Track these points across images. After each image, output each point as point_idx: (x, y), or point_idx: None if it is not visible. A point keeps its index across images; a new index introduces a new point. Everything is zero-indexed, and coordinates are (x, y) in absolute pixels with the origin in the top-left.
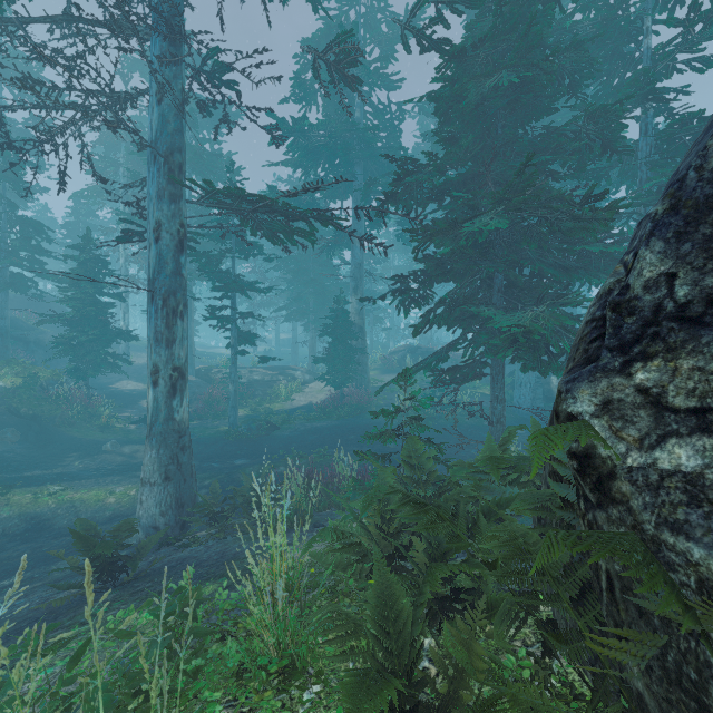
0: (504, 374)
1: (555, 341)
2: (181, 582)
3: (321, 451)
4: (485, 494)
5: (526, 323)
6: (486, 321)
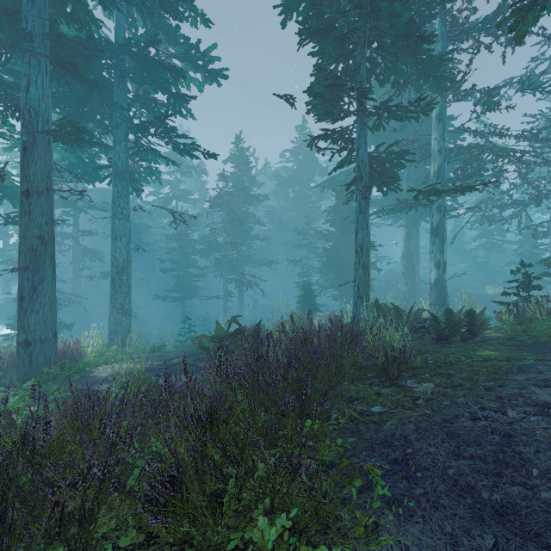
0: None
1: None
2: None
3: None
4: None
5: None
6: None
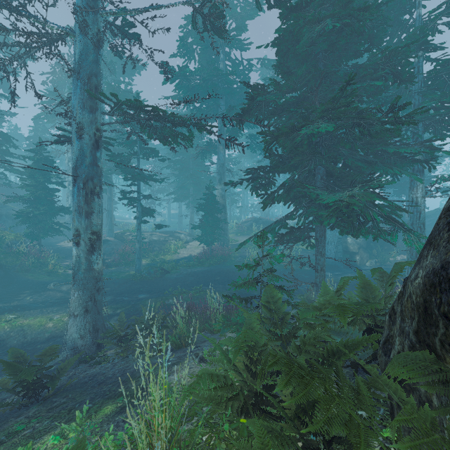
0: (324, 236)
1: (367, 212)
2: (72, 423)
3: (197, 288)
4: (331, 334)
5: (346, 200)
6: (314, 199)
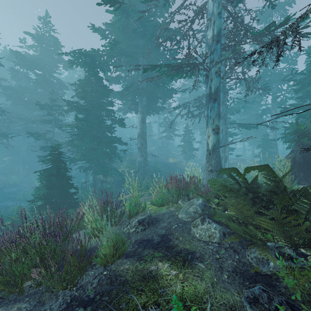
0: None
1: None
2: None
3: None
4: None
5: None
6: None
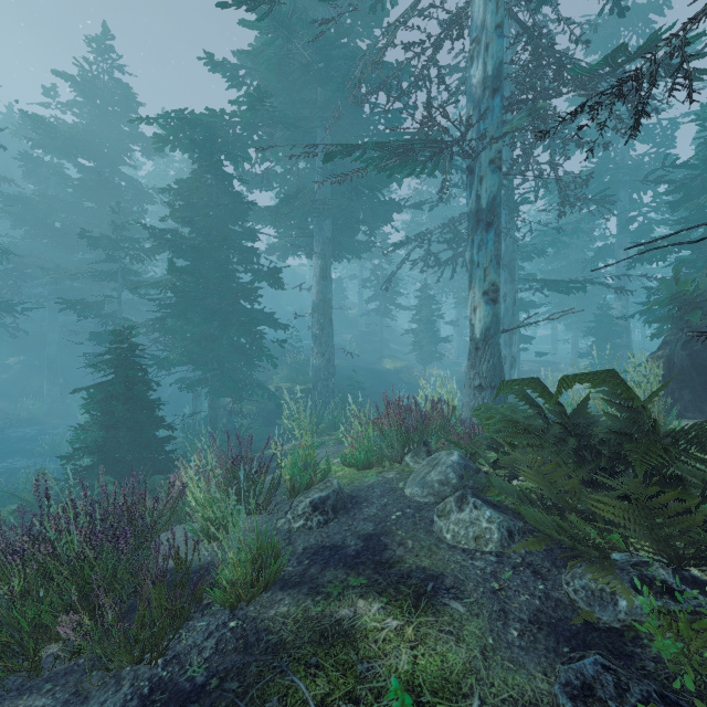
0: None
1: None
2: None
3: None
4: None
5: None
6: None
